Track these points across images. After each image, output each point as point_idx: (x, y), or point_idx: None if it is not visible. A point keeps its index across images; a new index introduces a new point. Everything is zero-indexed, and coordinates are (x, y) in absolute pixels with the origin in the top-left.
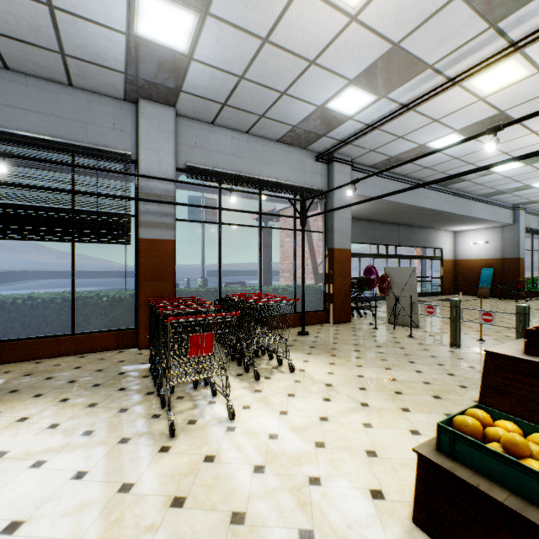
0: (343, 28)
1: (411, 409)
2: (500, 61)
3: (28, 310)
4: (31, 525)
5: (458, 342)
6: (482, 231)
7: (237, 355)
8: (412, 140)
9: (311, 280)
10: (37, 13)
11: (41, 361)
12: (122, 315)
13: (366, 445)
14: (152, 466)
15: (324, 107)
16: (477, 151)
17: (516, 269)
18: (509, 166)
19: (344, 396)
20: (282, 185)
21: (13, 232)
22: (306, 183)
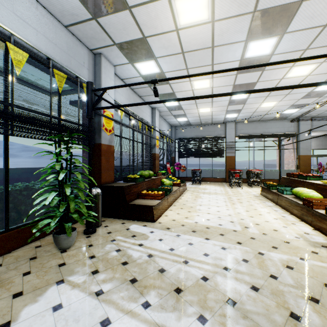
0: (273, 107)
1: None
2: None
3: (204, 172)
4: (217, 189)
5: None
6: None
7: (249, 184)
8: None
9: (294, 168)
10: (209, 119)
11: (207, 182)
12: (222, 174)
13: None
14: (229, 189)
15: (281, 113)
16: None
17: None
18: None
19: None
20: (272, 135)
21: (202, 156)
22: (285, 131)
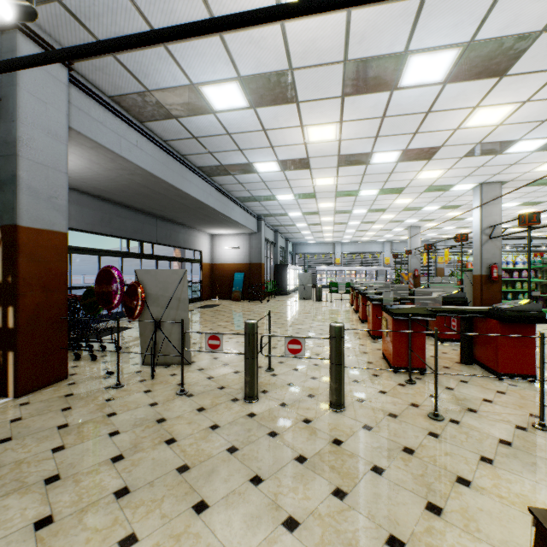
0: None
1: None
2: None
3: None
4: None
5: (257, 390)
6: (235, 236)
7: None
8: (182, 64)
9: None
10: None
11: None
12: None
13: None
14: None
15: None
16: (252, 131)
17: (260, 273)
18: (270, 167)
19: None
20: None
21: None
22: None
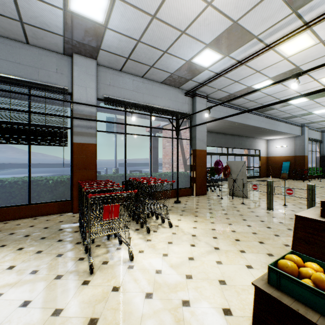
0: (202, 10)
1: (246, 251)
2: (298, 35)
3: None
4: None
5: (272, 207)
6: (283, 139)
7: (135, 217)
8: (243, 83)
9: (182, 168)
10: None
11: (8, 222)
12: (62, 191)
13: (219, 277)
14: (77, 295)
15: (190, 61)
16: (282, 91)
17: (303, 162)
18: (300, 100)
19: (203, 243)
20: (164, 110)
21: None
22: (179, 109)
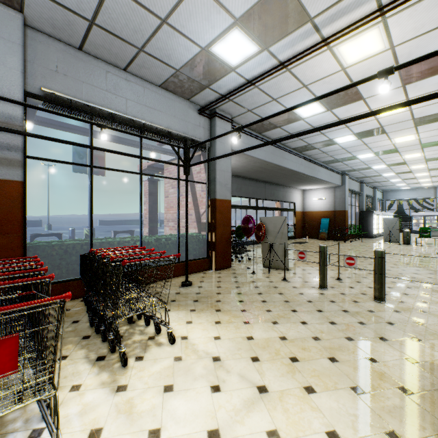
0: None
1: (315, 387)
2: (367, 29)
3: None
4: None
5: (326, 284)
6: (322, 190)
7: (101, 328)
8: (283, 104)
9: (194, 228)
10: None
11: None
12: None
13: None
14: None
15: (208, 50)
16: (330, 122)
17: (344, 219)
18: (347, 139)
19: (236, 377)
20: (165, 132)
21: None
22: (190, 134)
